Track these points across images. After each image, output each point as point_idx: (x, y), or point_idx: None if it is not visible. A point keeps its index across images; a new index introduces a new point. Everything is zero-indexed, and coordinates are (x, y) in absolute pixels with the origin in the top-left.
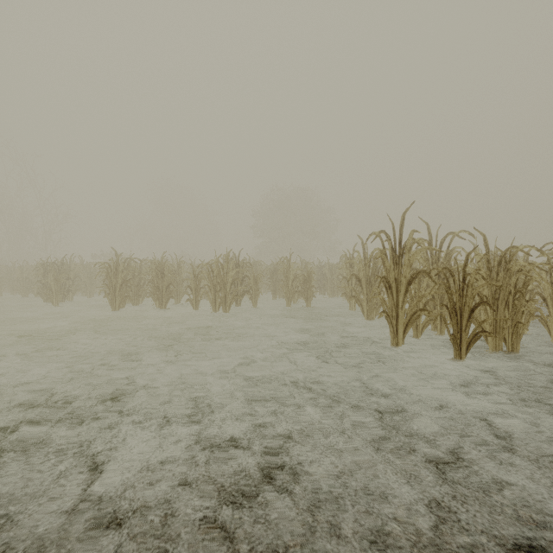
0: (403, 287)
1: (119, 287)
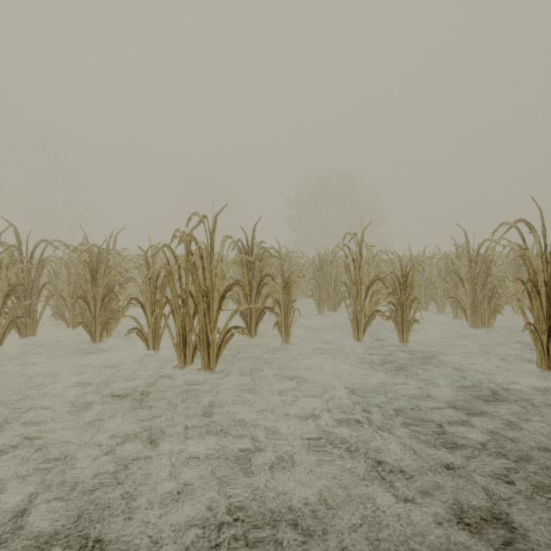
0: None
1: (2, 298)
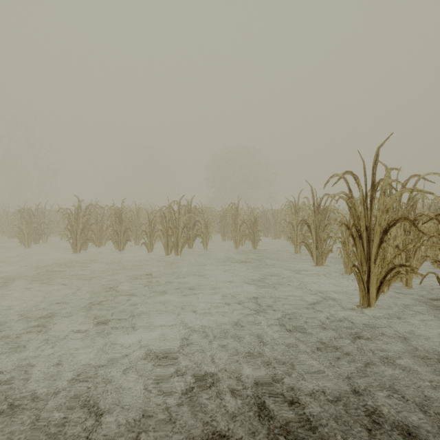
0: (376, 236)
1: (80, 231)
